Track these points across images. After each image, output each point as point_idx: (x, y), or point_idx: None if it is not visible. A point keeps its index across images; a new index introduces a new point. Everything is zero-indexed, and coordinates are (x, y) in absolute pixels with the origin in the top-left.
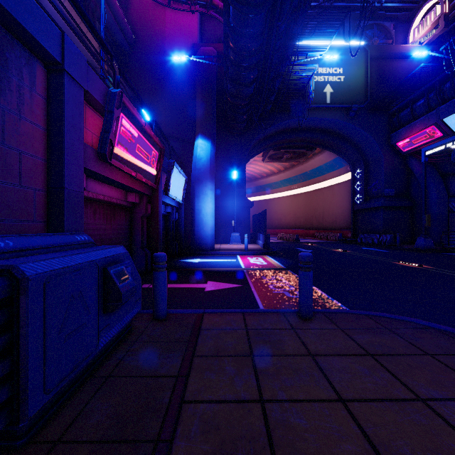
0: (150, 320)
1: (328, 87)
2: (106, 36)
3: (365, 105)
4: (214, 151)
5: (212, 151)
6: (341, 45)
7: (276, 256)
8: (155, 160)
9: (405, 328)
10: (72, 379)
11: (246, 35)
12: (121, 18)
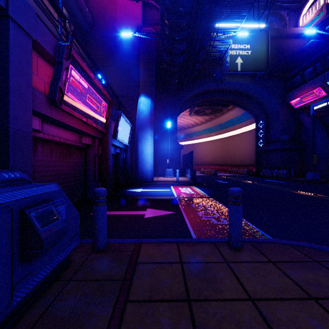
0: (90, 251)
1: (239, 58)
2: (71, 18)
3: (267, 73)
4: (153, 106)
5: (152, 106)
6: (249, 27)
7: (200, 186)
8: (104, 109)
9: None
10: None
11: (178, 13)
12: (82, 4)
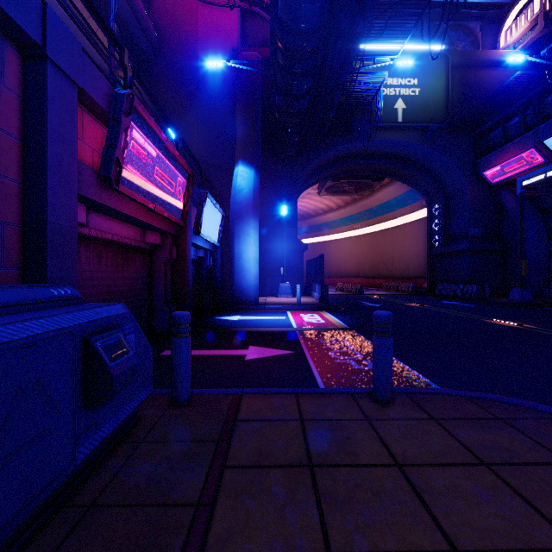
0: (166, 405)
1: (400, 101)
2: (124, 37)
3: (446, 125)
4: (258, 180)
5: (256, 180)
6: (416, 50)
7: (336, 312)
8: (181, 189)
9: (525, 418)
10: (28, 518)
11: (298, 32)
12: (143, 14)
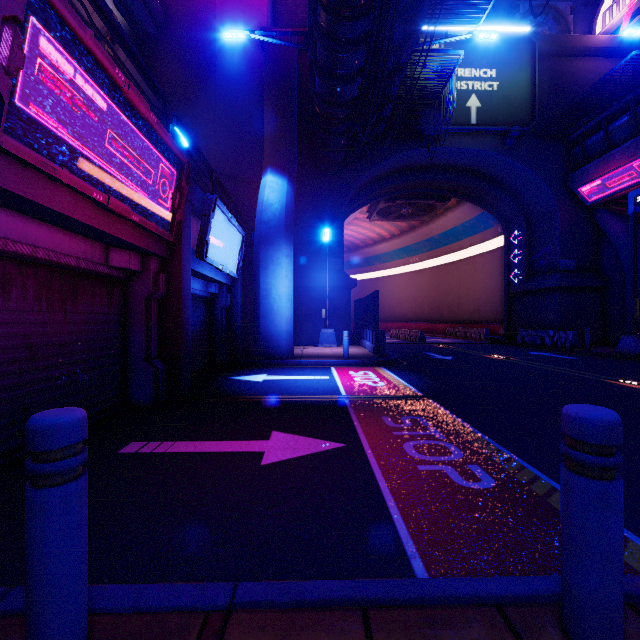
0: None
1: (474, 98)
2: (116, 5)
3: (530, 129)
4: (292, 193)
5: (290, 193)
6: None
7: (397, 368)
8: (168, 183)
9: None
10: None
11: None
12: None
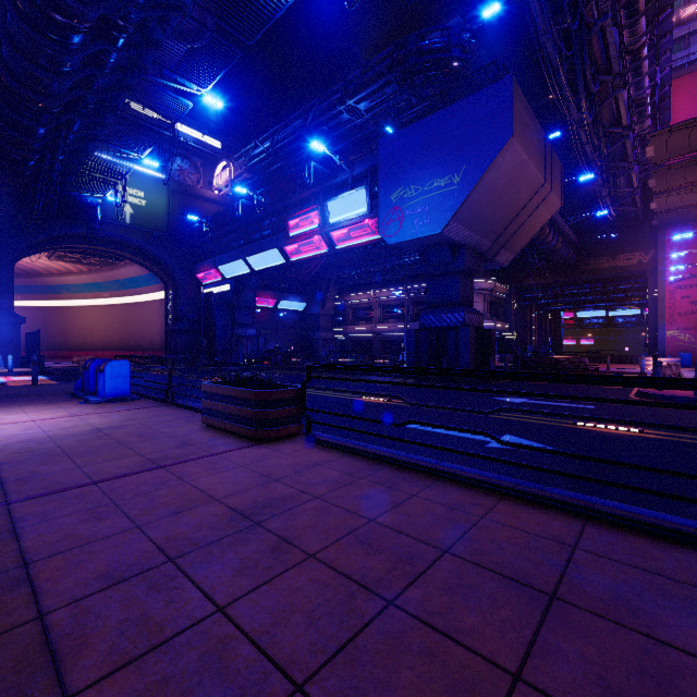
0: None
1: (128, 207)
2: None
3: (170, 233)
4: None
5: None
6: (143, 170)
7: (49, 375)
8: None
9: None
10: None
11: (8, 183)
12: None
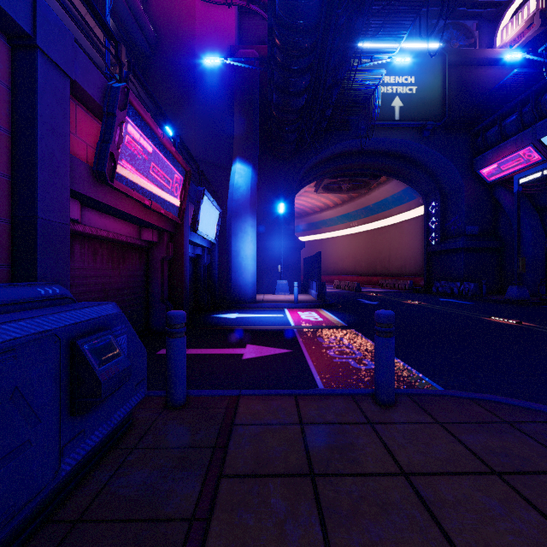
0: (161, 408)
1: (397, 100)
2: (121, 35)
3: (443, 123)
4: (256, 178)
5: (254, 178)
6: (413, 49)
7: (333, 309)
8: (178, 186)
9: (533, 422)
10: (7, 537)
11: (296, 29)
12: (140, 12)
